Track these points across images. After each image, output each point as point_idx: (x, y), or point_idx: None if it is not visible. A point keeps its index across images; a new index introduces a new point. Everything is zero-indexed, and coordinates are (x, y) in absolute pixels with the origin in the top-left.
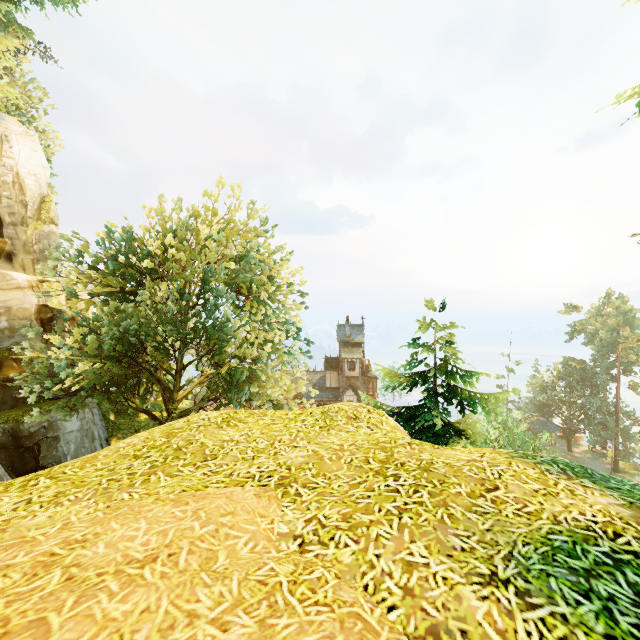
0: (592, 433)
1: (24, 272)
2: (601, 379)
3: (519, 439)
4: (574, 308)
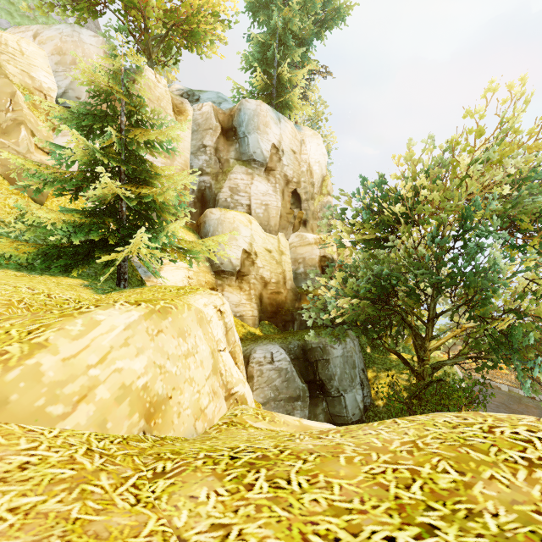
0: None
1: (312, 233)
2: None
3: None
4: None
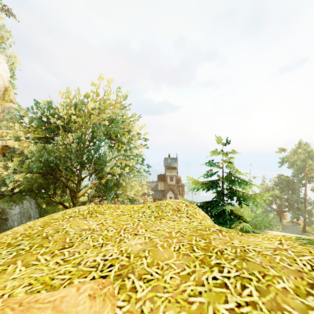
0: (292, 213)
1: None
2: (297, 185)
3: (259, 216)
4: (283, 150)
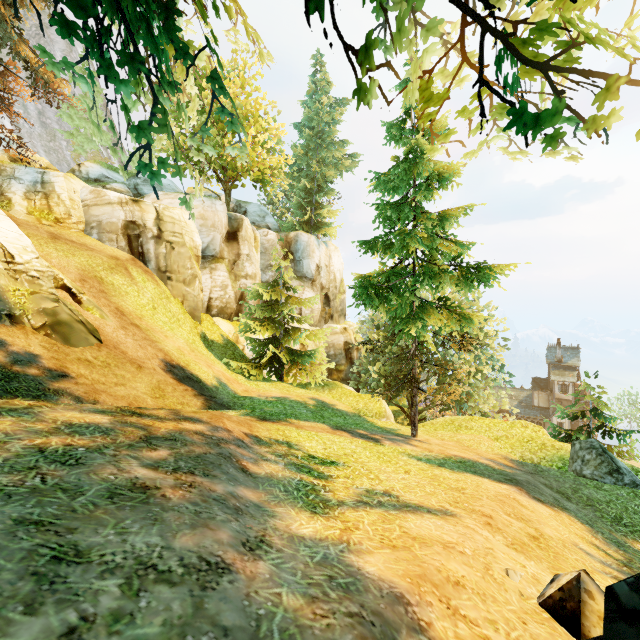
0: None
1: (336, 323)
2: None
3: None
4: None
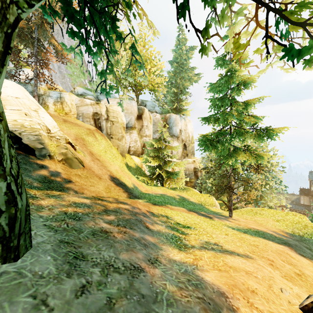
0: None
1: (189, 158)
2: None
3: None
4: None
